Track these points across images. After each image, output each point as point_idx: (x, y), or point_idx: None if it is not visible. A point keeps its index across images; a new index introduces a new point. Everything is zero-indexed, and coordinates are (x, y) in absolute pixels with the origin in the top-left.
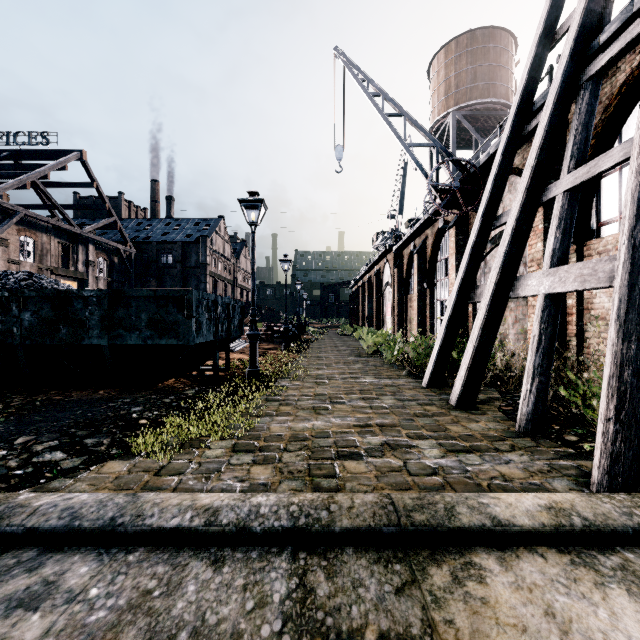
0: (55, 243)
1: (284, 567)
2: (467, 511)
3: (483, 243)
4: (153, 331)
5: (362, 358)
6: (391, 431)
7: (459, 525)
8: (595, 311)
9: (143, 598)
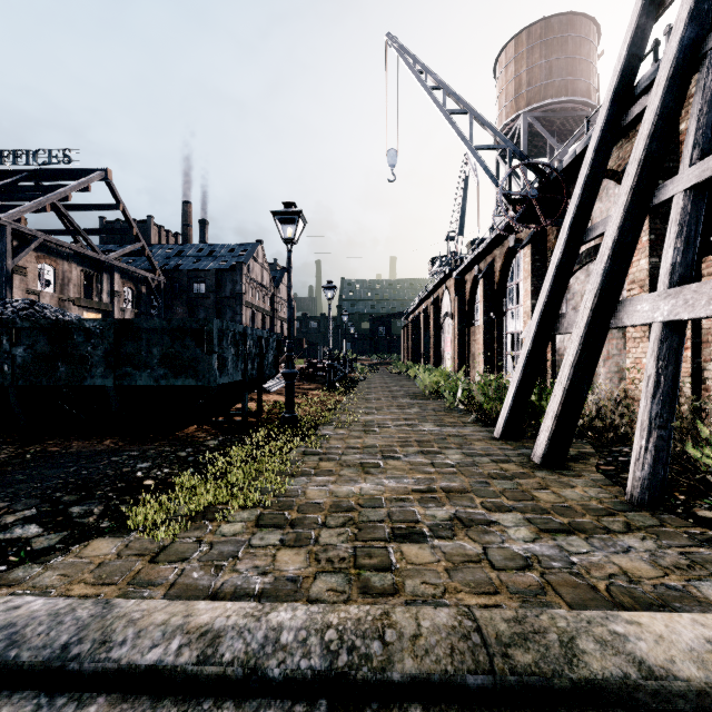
0: (77, 271)
1: None
2: (595, 648)
3: (571, 261)
4: (167, 369)
5: (418, 400)
6: (461, 499)
7: (587, 675)
8: None
9: None
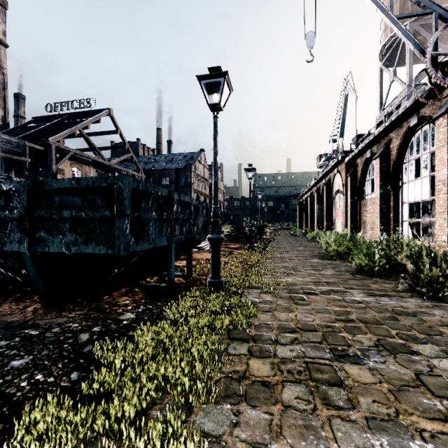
0: (94, 172)
1: None
2: None
3: None
4: (78, 234)
5: (327, 261)
6: None
7: None
8: None
9: None
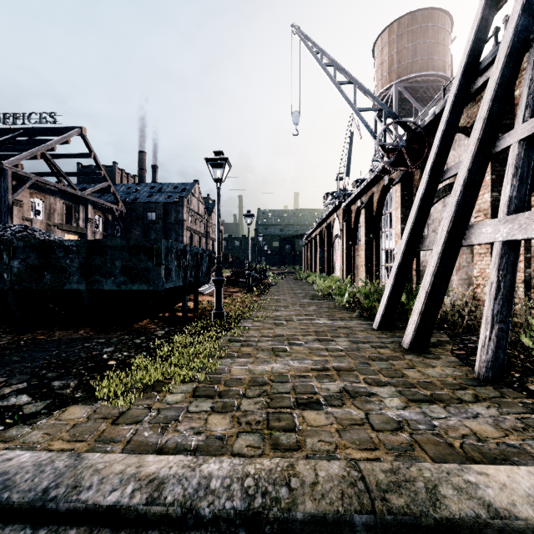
0: (60, 204)
1: None
2: (453, 494)
3: (431, 195)
4: (126, 277)
5: (316, 300)
6: (348, 376)
7: (447, 515)
8: None
9: None
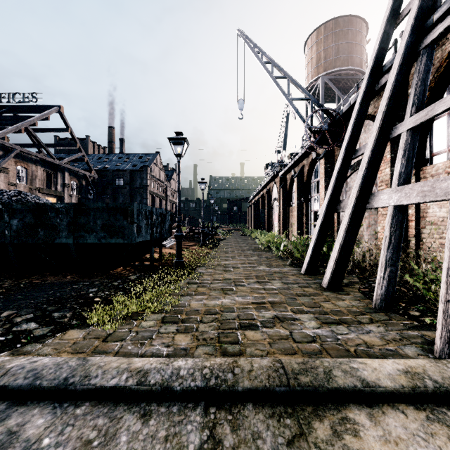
0: (41, 171)
1: (198, 420)
2: (341, 374)
3: (346, 169)
4: (106, 233)
5: (257, 252)
6: (279, 307)
7: (336, 386)
8: (429, 218)
9: (84, 447)
